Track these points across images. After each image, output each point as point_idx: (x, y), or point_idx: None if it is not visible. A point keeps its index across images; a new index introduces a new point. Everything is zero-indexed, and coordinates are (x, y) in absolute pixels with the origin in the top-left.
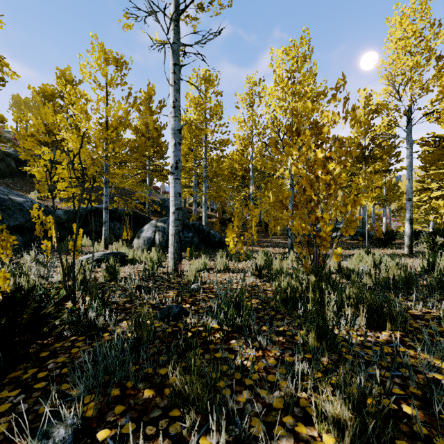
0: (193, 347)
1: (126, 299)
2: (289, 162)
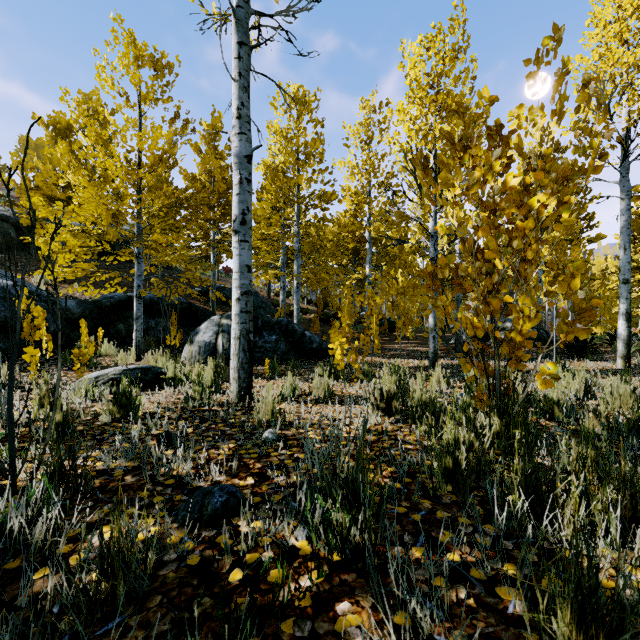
0: None
1: (132, 463)
2: (431, 222)
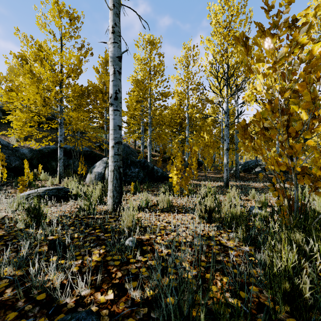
0: None
1: (19, 272)
2: (225, 105)
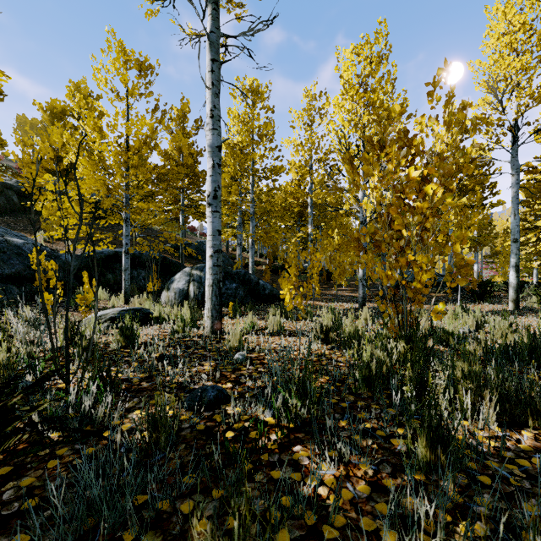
0: (236, 461)
1: (144, 375)
2: (360, 193)
